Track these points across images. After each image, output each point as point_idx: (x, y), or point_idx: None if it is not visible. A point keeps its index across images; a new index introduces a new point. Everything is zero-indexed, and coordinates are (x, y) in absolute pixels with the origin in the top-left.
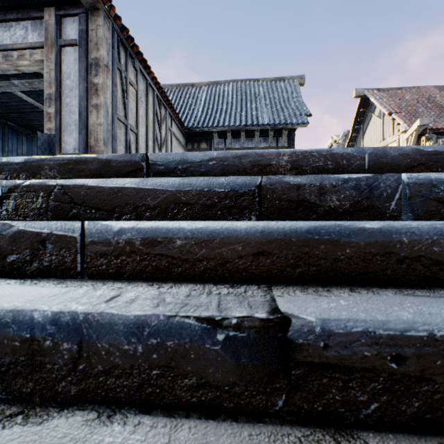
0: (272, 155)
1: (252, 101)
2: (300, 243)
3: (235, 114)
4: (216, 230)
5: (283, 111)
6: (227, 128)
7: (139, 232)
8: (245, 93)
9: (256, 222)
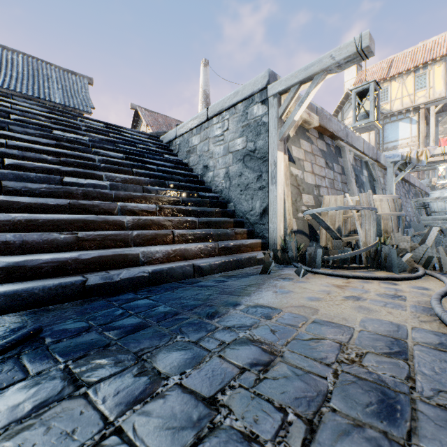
0: (53, 108)
1: (45, 80)
2: (56, 119)
3: (28, 85)
4: (40, 113)
5: (73, 98)
6: (19, 94)
7: (24, 110)
8: (38, 71)
9: (48, 114)
